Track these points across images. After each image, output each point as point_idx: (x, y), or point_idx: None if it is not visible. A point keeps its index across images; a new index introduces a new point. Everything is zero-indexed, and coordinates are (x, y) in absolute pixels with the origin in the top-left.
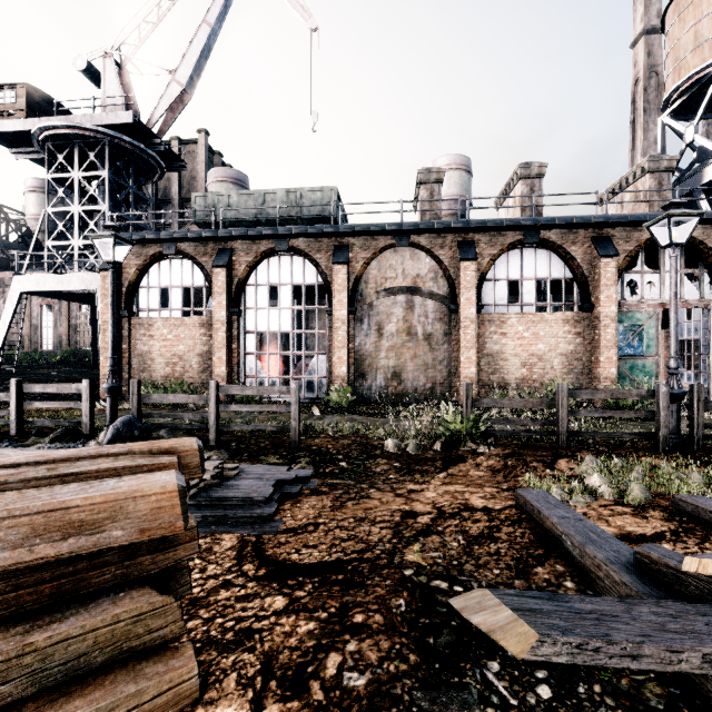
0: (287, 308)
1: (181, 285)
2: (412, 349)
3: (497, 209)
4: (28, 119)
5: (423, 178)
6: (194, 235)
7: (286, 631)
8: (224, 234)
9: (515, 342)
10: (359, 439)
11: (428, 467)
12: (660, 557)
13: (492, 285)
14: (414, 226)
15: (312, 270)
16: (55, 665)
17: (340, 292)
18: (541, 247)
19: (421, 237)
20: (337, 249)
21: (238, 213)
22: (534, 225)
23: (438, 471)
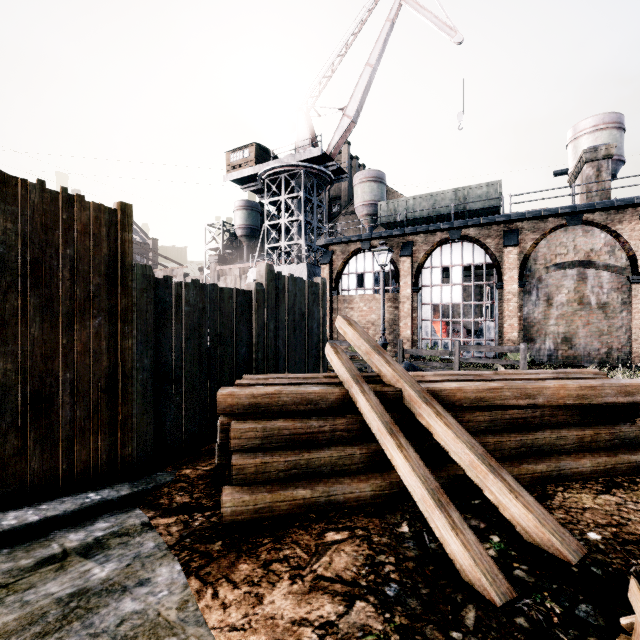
0: (458, 285)
1: (372, 271)
2: (584, 317)
3: None
4: (256, 166)
5: (588, 157)
6: (386, 234)
7: None
8: (409, 231)
9: None
10: None
11: None
12: None
13: None
14: (589, 207)
15: (480, 253)
16: (626, 439)
17: (511, 269)
18: None
19: (594, 215)
20: (507, 234)
21: (413, 212)
22: None
23: None
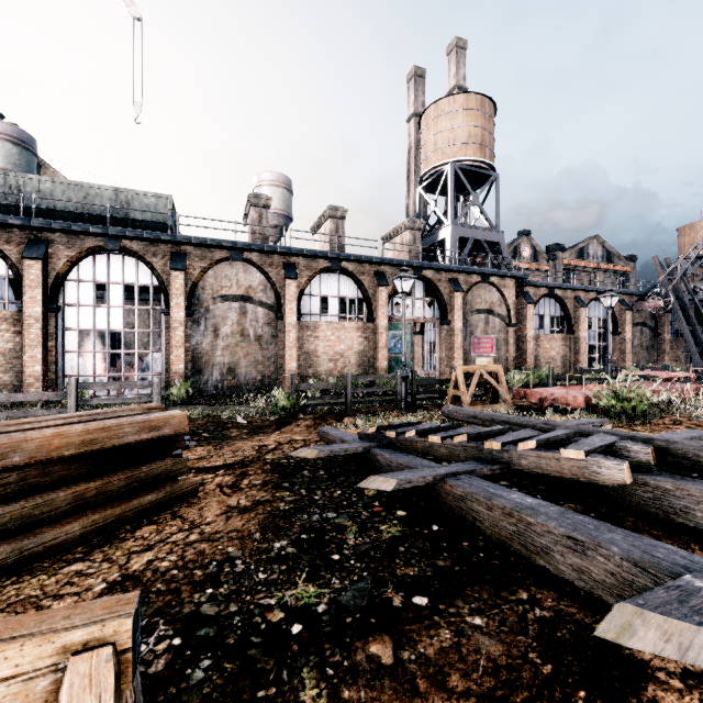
0: (118, 307)
1: None
2: (245, 348)
3: (313, 235)
4: None
5: (253, 202)
6: None
7: (221, 480)
8: (39, 224)
9: (325, 343)
10: (212, 420)
11: (268, 430)
12: (364, 432)
13: (309, 299)
14: (247, 246)
15: (146, 272)
16: (149, 478)
17: (179, 295)
18: (342, 274)
19: (253, 255)
20: (175, 256)
21: (53, 201)
22: (338, 258)
23: (275, 431)
